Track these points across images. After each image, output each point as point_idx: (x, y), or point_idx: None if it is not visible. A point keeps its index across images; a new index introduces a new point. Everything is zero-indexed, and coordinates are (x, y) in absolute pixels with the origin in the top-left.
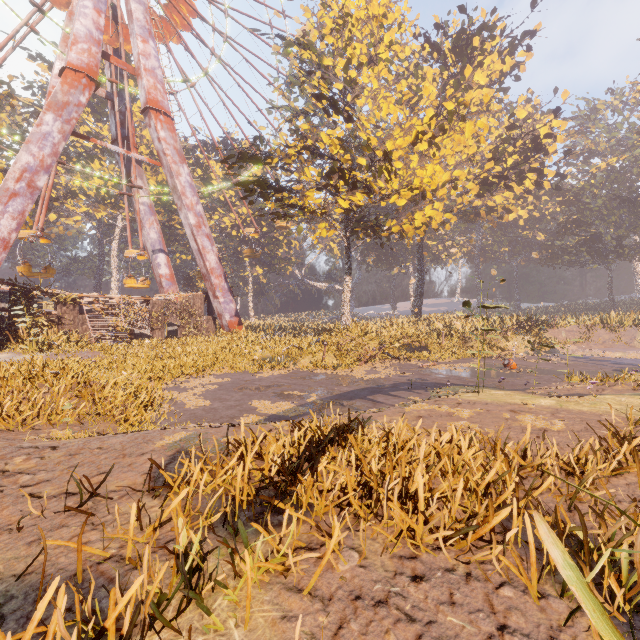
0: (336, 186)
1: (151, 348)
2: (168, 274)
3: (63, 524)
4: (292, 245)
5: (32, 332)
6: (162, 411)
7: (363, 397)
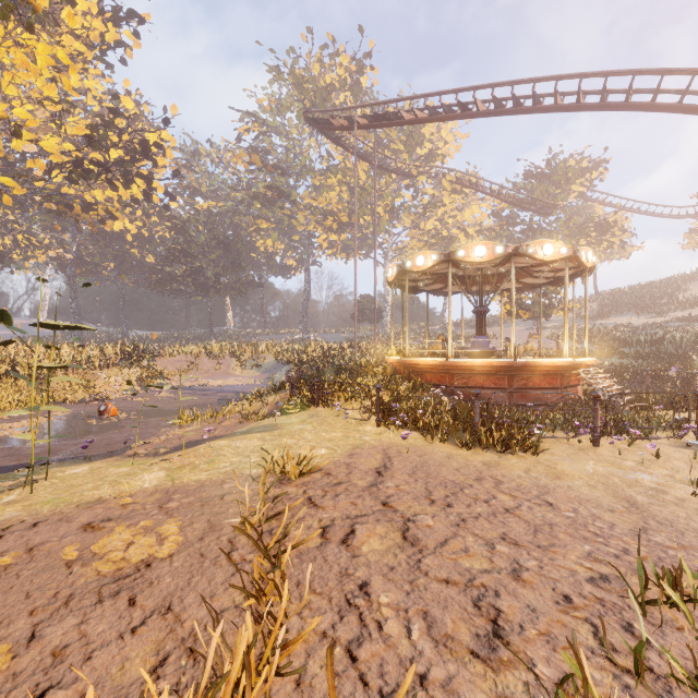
0: None
1: None
2: None
3: None
4: None
5: None
6: None
7: None
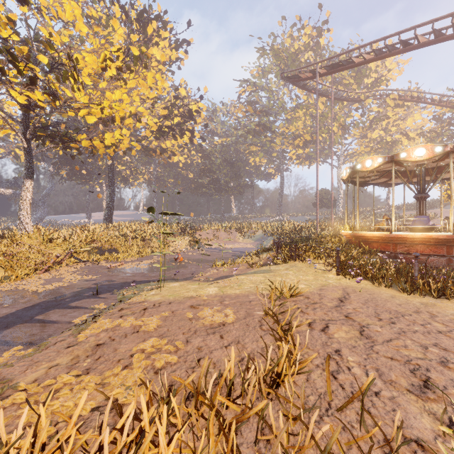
0: (2, 68)
1: None
2: None
3: None
4: None
5: None
6: None
7: (29, 319)
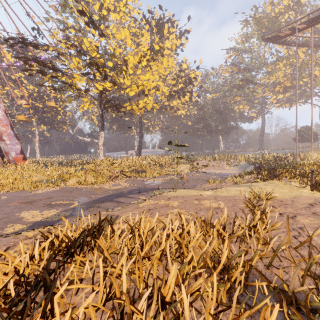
0: (94, 73)
1: None
2: None
3: None
4: (67, 114)
5: None
6: None
7: (111, 200)
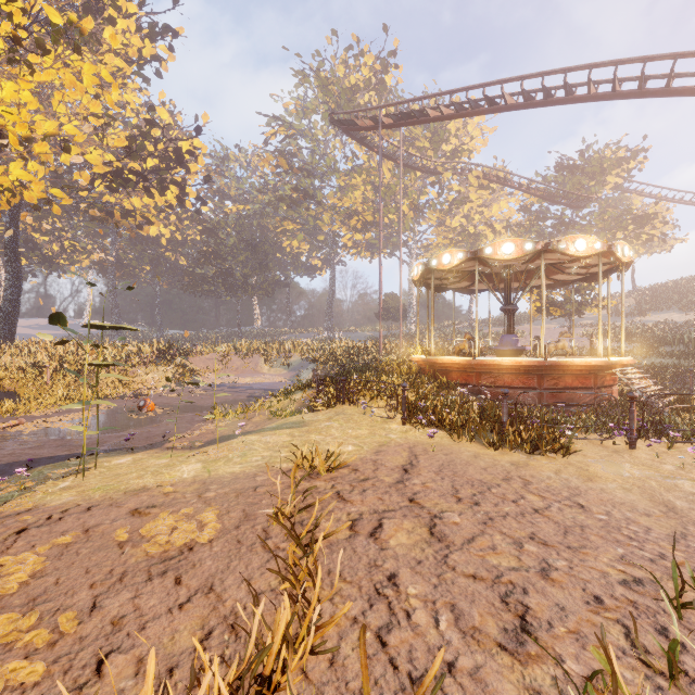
0: None
1: None
2: None
3: None
4: None
5: None
6: None
7: None
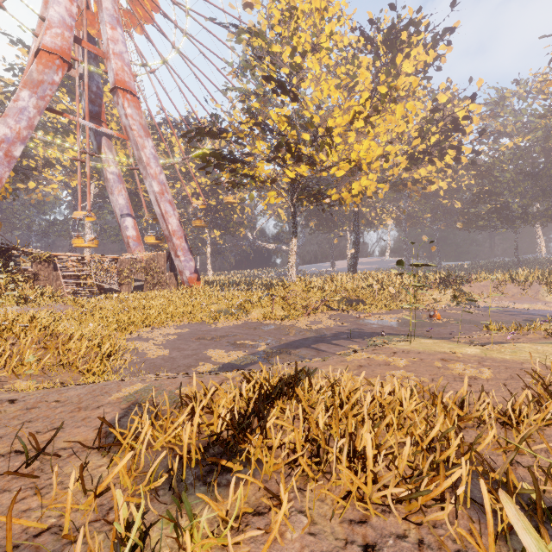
0: (283, 158)
1: (118, 301)
2: (135, 236)
3: (5, 488)
4: (245, 211)
5: (8, 287)
6: (124, 360)
7: (308, 346)
